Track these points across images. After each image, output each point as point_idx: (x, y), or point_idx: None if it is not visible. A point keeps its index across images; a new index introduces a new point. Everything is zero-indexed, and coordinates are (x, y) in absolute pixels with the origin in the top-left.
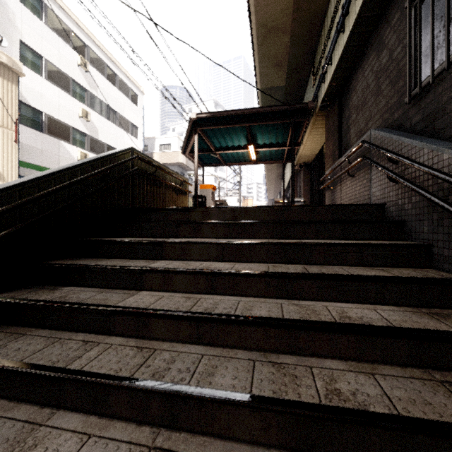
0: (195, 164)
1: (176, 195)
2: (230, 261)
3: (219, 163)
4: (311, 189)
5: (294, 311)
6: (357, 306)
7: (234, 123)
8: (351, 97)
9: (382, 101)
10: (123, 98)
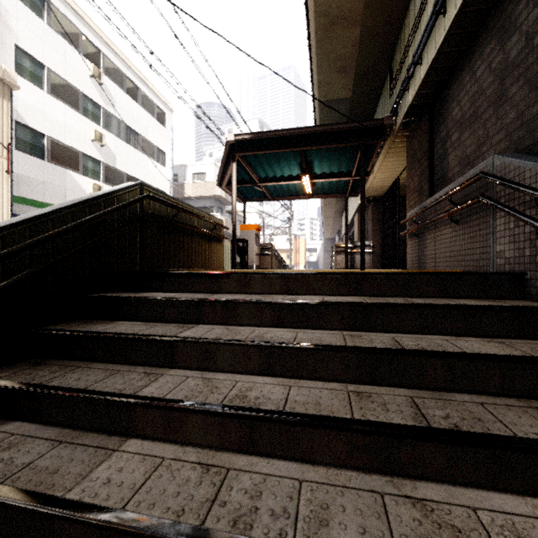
0: (233, 201)
1: (207, 243)
2: (282, 376)
3: (265, 197)
4: (382, 230)
5: (415, 533)
6: (536, 510)
7: (284, 146)
8: (450, 109)
9: (510, 112)
10: (147, 117)
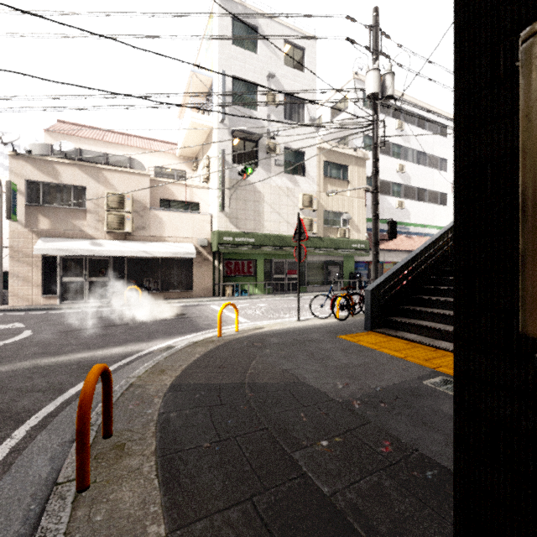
0: None
1: None
2: None
3: None
4: None
5: None
6: None
7: None
8: None
9: None
10: (431, 137)
